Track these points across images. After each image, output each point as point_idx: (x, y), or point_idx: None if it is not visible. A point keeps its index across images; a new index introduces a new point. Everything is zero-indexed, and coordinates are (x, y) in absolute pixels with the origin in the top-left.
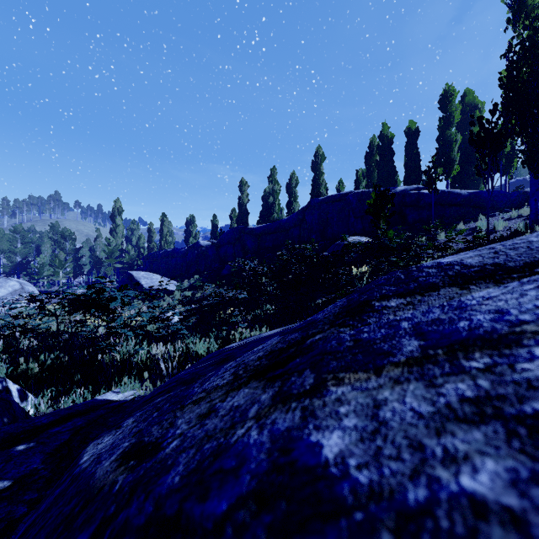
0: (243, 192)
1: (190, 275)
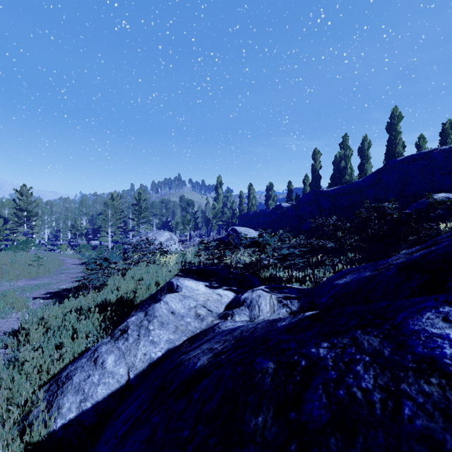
0: (316, 160)
1: (275, 230)
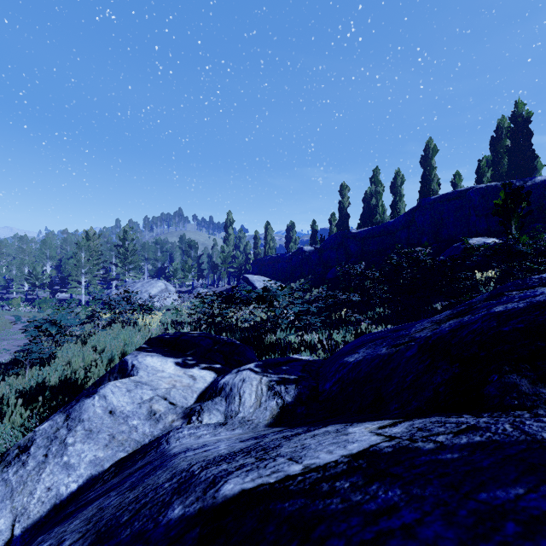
0: (344, 196)
1: (295, 279)
